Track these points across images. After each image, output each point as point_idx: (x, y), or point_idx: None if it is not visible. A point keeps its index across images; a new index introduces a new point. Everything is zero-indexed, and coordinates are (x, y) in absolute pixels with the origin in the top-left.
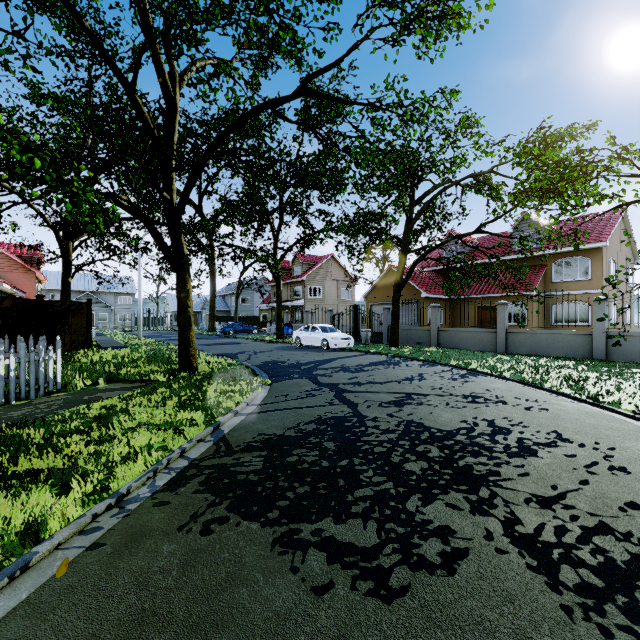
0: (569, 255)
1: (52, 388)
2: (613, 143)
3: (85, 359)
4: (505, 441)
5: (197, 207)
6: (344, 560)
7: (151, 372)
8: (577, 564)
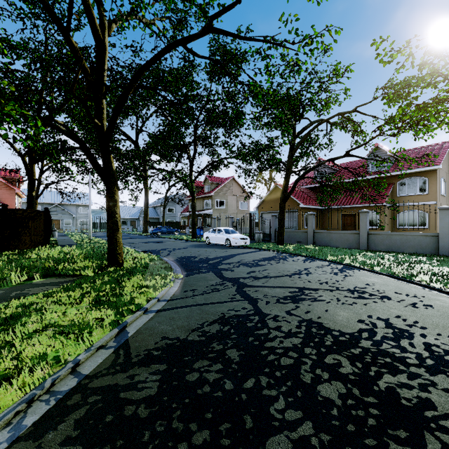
0: (411, 176)
1: None
2: None
3: (35, 256)
4: (413, 348)
5: (134, 142)
6: None
7: (83, 268)
8: None
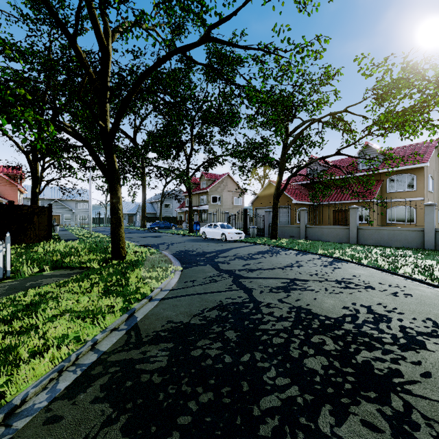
0: (399, 173)
1: (2, 276)
2: None
3: (41, 249)
4: (390, 330)
5: (133, 140)
6: None
7: (88, 260)
8: None
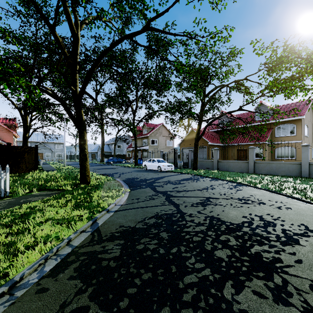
0: (284, 123)
1: (3, 195)
2: None
3: (30, 177)
4: (275, 232)
5: (94, 99)
6: None
7: (64, 185)
8: None
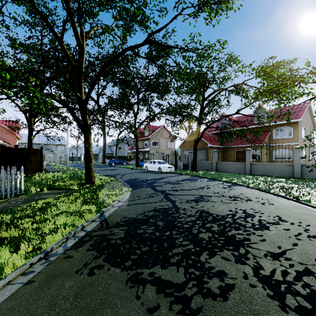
0: (282, 125)
1: (19, 193)
2: (308, 65)
3: (38, 177)
4: (252, 221)
5: (96, 102)
6: (166, 291)
7: (71, 184)
8: (295, 294)
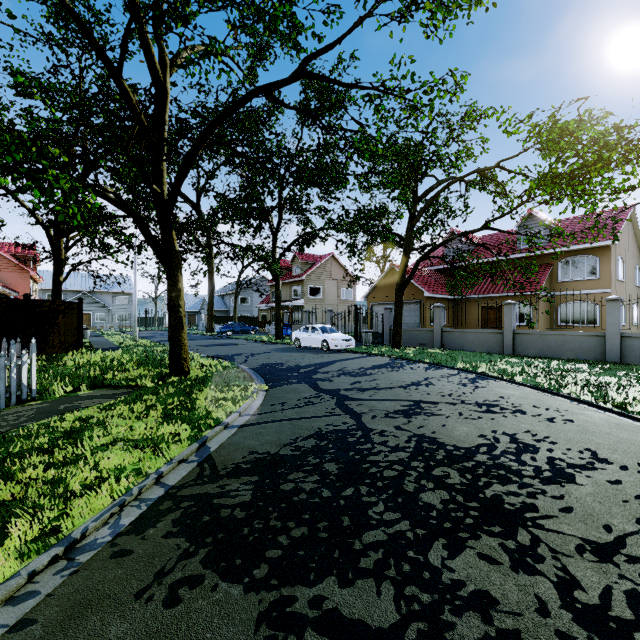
0: (576, 254)
1: (26, 396)
2: None
3: (72, 362)
4: (534, 462)
5: (195, 205)
6: None
7: (139, 377)
8: None
